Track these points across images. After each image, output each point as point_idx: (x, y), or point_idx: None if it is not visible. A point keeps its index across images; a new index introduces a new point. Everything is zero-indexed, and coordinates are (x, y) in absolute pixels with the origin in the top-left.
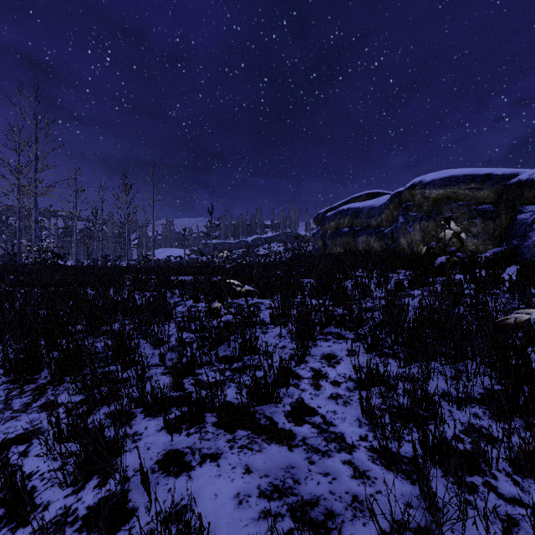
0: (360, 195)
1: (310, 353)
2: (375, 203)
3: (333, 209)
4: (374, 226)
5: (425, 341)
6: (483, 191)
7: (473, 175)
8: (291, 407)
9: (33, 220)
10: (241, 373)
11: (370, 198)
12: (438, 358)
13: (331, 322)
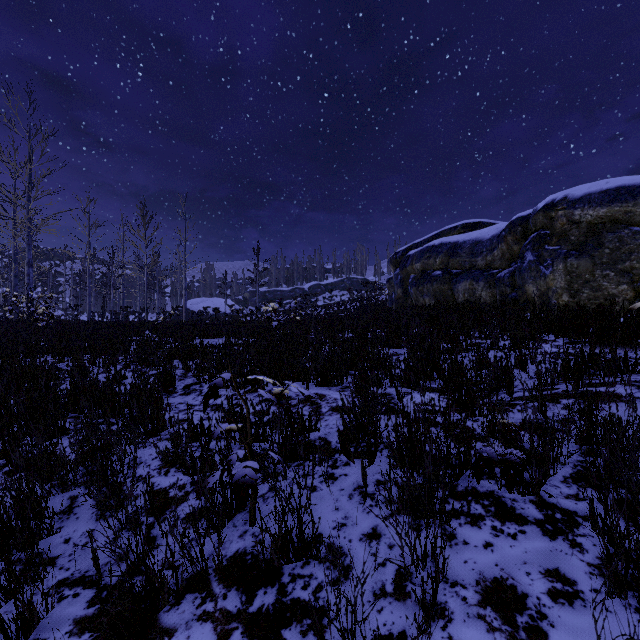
0: (455, 226)
1: (446, 572)
2: (482, 235)
3: (416, 246)
4: (482, 268)
5: None
6: None
7: None
8: None
9: (26, 262)
10: None
11: (469, 230)
12: None
13: (481, 474)
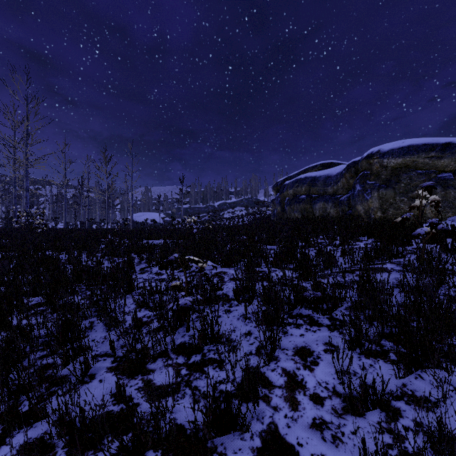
0: (316, 165)
1: (280, 345)
2: (331, 172)
3: (290, 178)
4: (331, 194)
5: (428, 343)
6: (443, 160)
7: (433, 144)
8: (261, 441)
9: (25, 188)
10: (199, 372)
11: (325, 168)
12: (443, 363)
13: (302, 304)
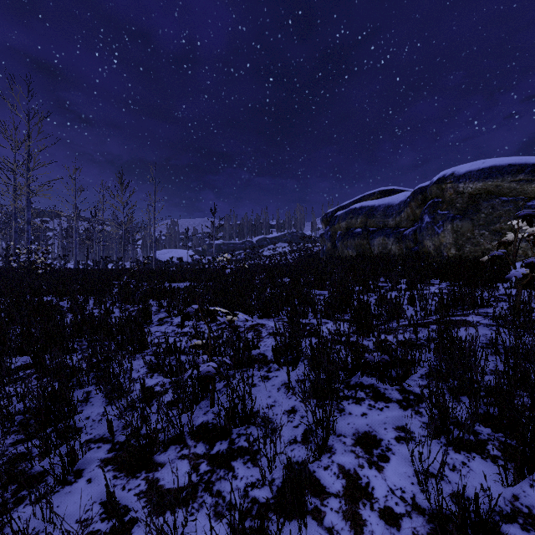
0: (373, 192)
1: (335, 429)
2: (393, 201)
3: (342, 208)
4: (392, 227)
5: None
6: (534, 184)
7: (521, 165)
8: None
9: (26, 221)
10: (224, 468)
11: (384, 196)
12: None
13: (363, 371)
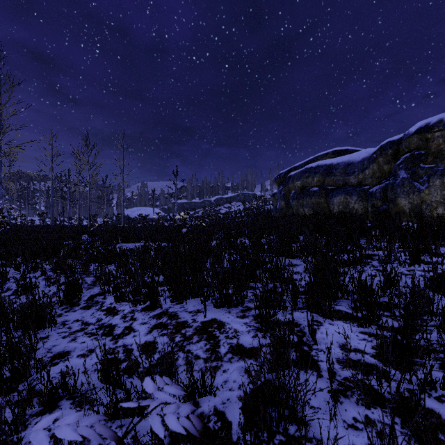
0: (327, 152)
1: None
2: (353, 158)
3: (295, 168)
4: (354, 185)
5: None
6: None
7: None
8: None
9: None
10: None
11: (338, 156)
12: None
13: None
